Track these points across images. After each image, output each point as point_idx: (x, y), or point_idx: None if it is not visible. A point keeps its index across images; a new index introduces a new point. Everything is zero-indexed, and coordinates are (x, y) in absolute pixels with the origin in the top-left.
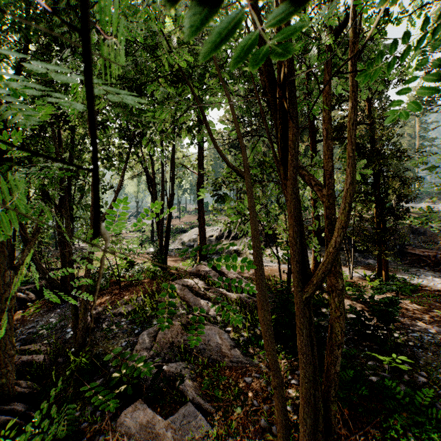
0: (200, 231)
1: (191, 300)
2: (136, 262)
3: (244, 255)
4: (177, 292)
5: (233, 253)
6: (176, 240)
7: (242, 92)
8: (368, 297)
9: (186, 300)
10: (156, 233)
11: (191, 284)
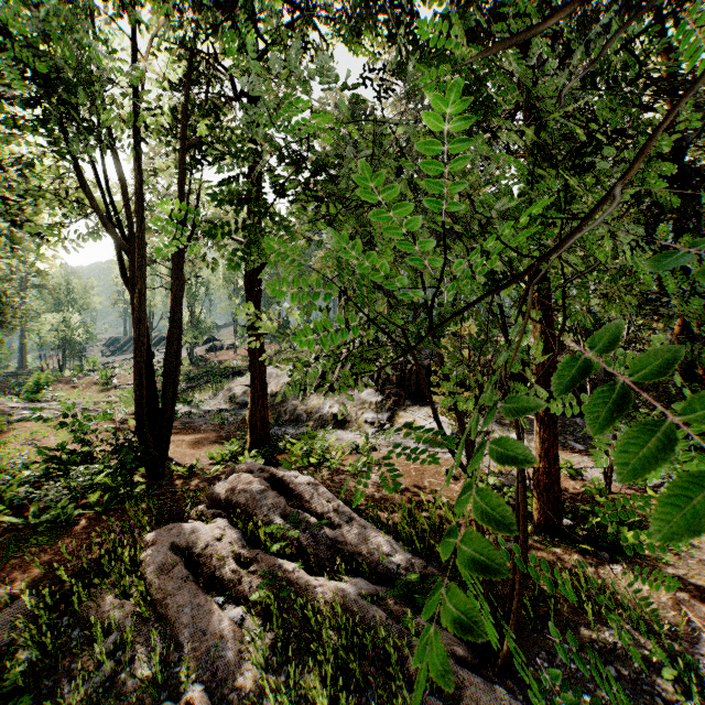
0: (252, 378)
1: (185, 618)
2: (91, 456)
3: (355, 426)
4: (146, 580)
5: (330, 420)
6: (219, 392)
7: (349, 107)
8: (703, 568)
9: (167, 614)
10: (186, 376)
11: (201, 544)
